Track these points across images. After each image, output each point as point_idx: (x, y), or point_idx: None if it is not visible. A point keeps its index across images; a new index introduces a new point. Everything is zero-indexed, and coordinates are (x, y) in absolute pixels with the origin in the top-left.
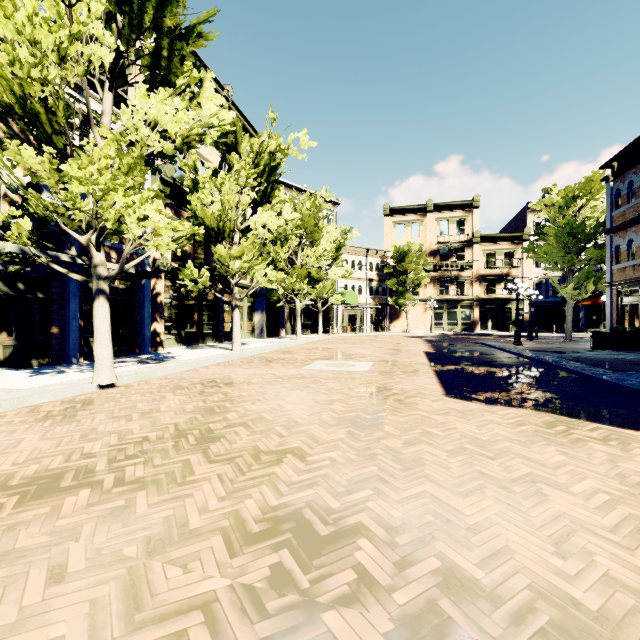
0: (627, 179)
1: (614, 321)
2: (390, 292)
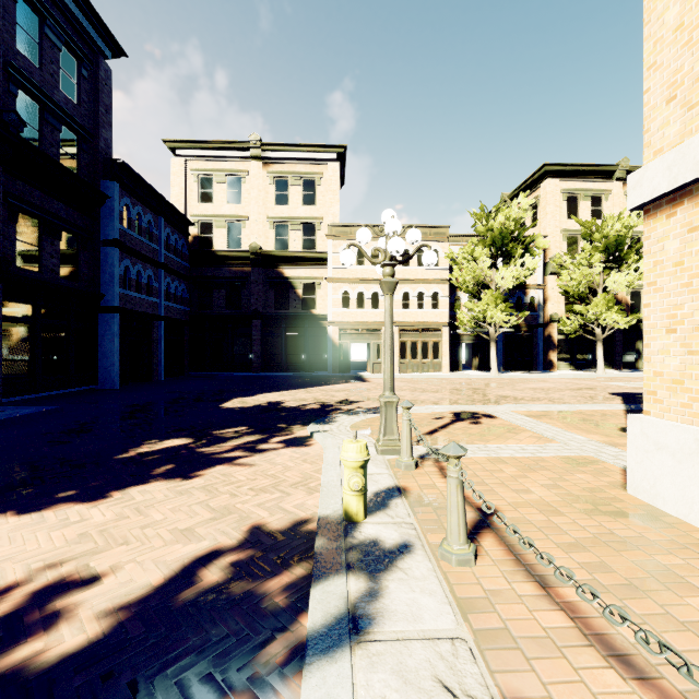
0: None
1: None
2: None
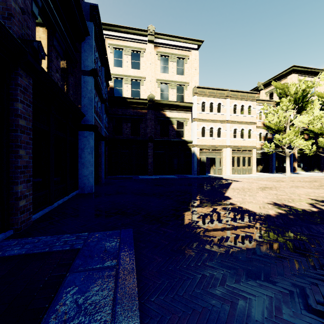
0: None
1: None
2: None
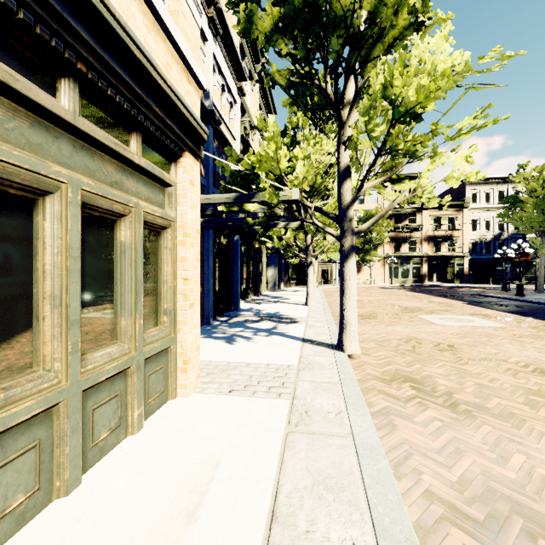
0: None
1: None
2: None
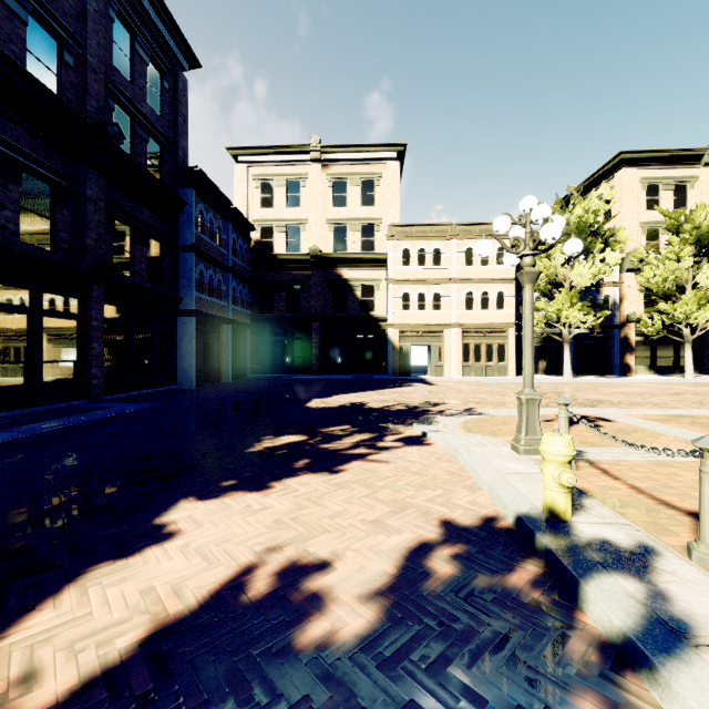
0: None
1: None
2: None
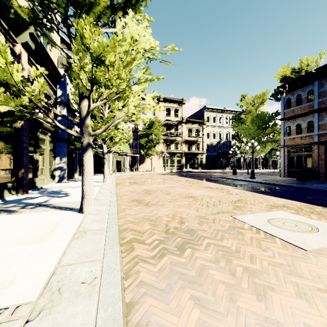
0: (296, 93)
1: (285, 164)
2: (139, 146)
